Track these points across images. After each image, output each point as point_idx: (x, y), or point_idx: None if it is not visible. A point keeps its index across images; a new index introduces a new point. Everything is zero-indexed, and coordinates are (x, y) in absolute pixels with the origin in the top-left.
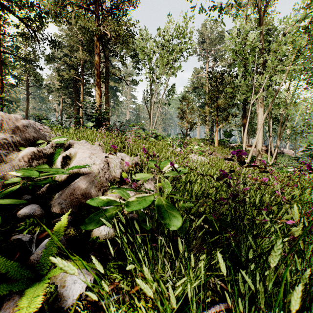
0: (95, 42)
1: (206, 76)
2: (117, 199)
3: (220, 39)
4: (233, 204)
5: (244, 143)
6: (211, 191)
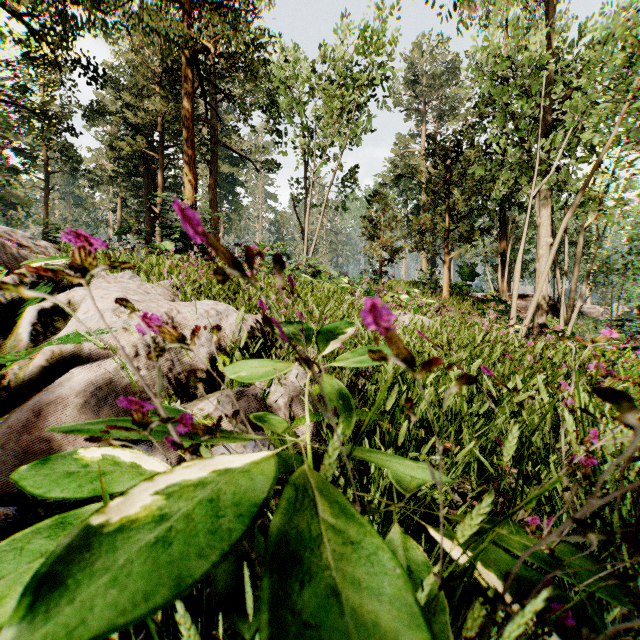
0: (183, 68)
1: (422, 151)
2: (144, 461)
3: (451, 75)
4: (520, 442)
5: (516, 286)
6: (465, 408)
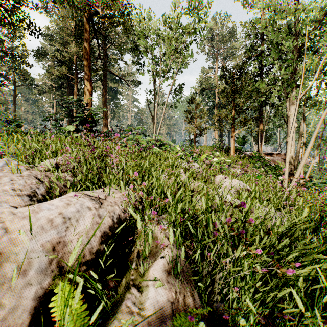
0: (84, 24)
1: (215, 76)
2: None
3: (231, 36)
4: None
5: (288, 155)
6: None
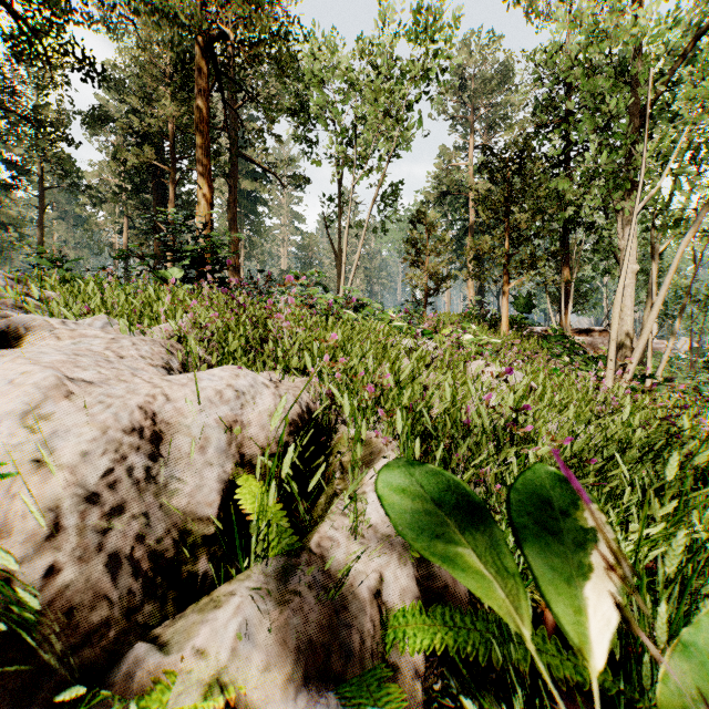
0: (196, 60)
1: (469, 166)
2: None
3: (502, 80)
4: None
5: (616, 325)
6: None
